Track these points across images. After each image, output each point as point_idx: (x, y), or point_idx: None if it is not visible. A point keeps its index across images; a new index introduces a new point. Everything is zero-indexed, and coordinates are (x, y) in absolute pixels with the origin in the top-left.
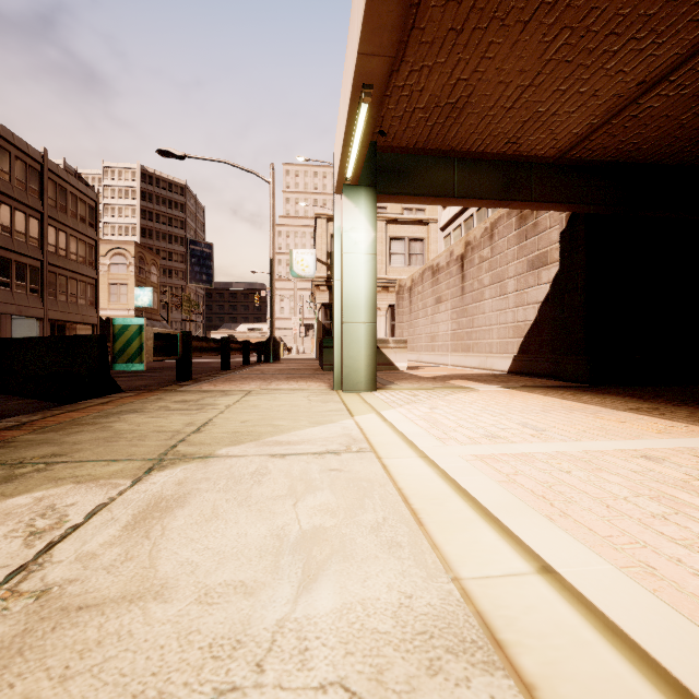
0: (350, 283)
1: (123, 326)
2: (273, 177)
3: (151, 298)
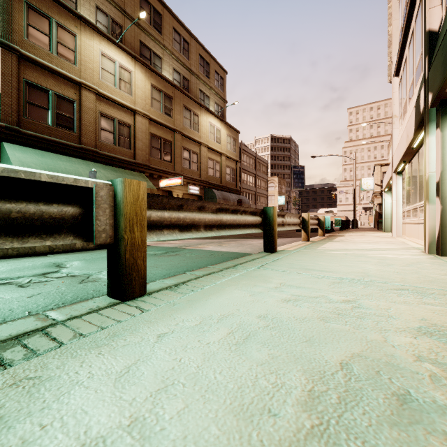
0: (386, 210)
1: (336, 219)
2: (355, 157)
3: (284, 200)
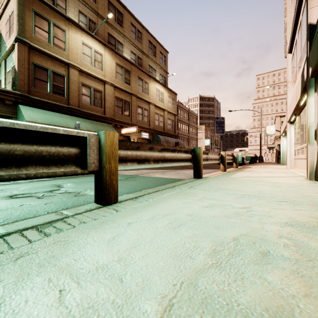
0: (283, 149)
1: (246, 156)
2: (261, 111)
3: (209, 142)
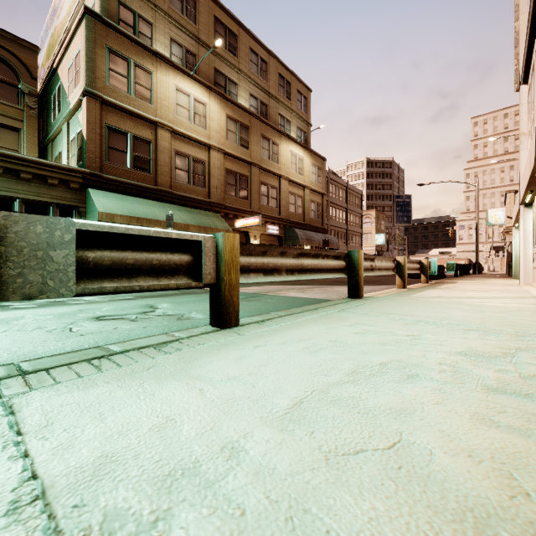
0: (517, 251)
1: (448, 263)
2: (477, 183)
3: (383, 239)
